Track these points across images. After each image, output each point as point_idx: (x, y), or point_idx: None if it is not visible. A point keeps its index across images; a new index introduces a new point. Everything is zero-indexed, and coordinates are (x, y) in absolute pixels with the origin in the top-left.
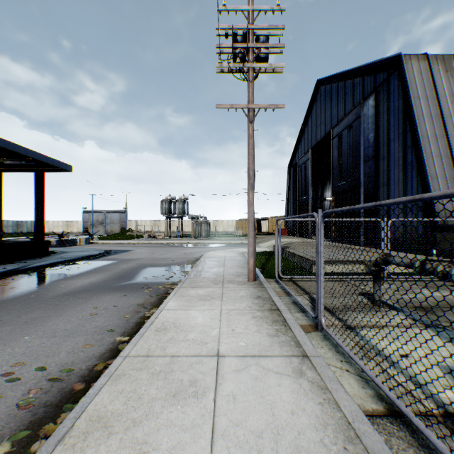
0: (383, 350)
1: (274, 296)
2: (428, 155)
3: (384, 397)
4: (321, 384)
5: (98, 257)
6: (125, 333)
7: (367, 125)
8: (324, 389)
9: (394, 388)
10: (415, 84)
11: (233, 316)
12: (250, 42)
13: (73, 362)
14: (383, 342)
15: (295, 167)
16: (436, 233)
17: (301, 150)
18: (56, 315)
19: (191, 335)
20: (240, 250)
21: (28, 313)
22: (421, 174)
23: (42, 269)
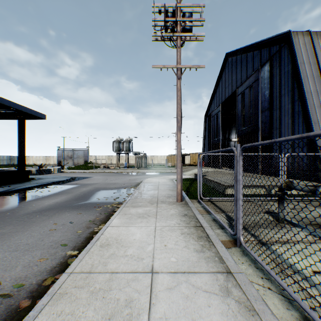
0: (296, 266)
1: (198, 214)
2: (311, 106)
3: (311, 320)
4: (248, 305)
5: (65, 182)
6: (75, 247)
7: (264, 85)
8: (251, 311)
9: (317, 309)
10: (301, 53)
11: (165, 232)
12: (178, 17)
13: (26, 276)
14: (294, 257)
15: (209, 117)
16: (318, 165)
17: (214, 105)
18: (22, 230)
19: (130, 251)
20: (170, 177)
21: (0, 228)
22: (305, 120)
23: (22, 191)
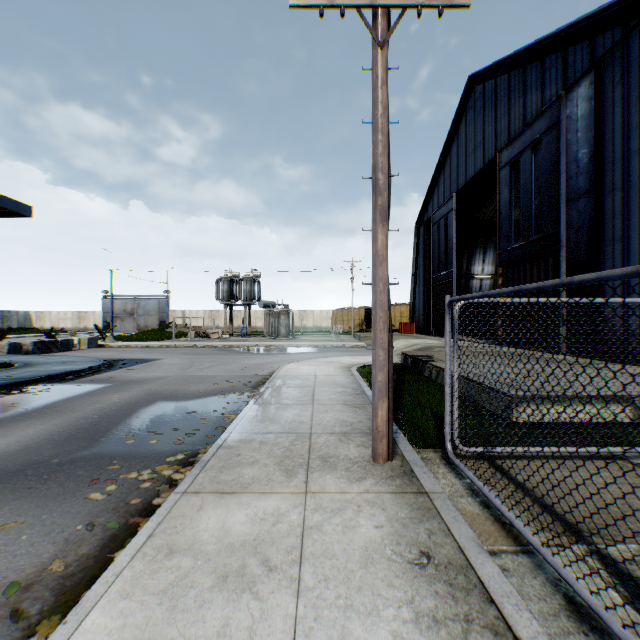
0: None
1: (478, 554)
2: None
3: None
4: None
5: (82, 376)
6: None
7: (575, 134)
8: None
9: None
10: None
11: None
12: None
13: None
14: None
15: (427, 226)
16: None
17: (439, 197)
18: None
19: None
20: (342, 360)
21: None
22: None
23: None
